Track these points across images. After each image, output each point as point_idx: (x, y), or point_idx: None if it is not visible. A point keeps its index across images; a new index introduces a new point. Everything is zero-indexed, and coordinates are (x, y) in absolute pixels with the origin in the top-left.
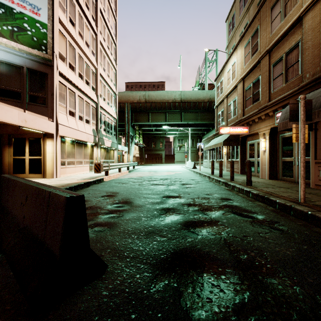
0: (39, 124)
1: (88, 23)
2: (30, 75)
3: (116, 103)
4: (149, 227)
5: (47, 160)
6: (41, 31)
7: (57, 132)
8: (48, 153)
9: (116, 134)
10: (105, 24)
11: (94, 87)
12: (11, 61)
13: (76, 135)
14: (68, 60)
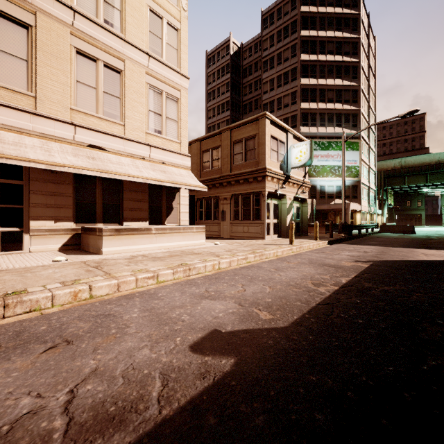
0: (358, 208)
1: (365, 143)
2: (352, 188)
3: (375, 178)
4: (421, 234)
5: (357, 222)
6: (357, 170)
7: (361, 209)
8: (357, 218)
9: (375, 202)
10: (370, 129)
11: (367, 177)
12: (346, 184)
13: (364, 209)
14: (361, 173)
